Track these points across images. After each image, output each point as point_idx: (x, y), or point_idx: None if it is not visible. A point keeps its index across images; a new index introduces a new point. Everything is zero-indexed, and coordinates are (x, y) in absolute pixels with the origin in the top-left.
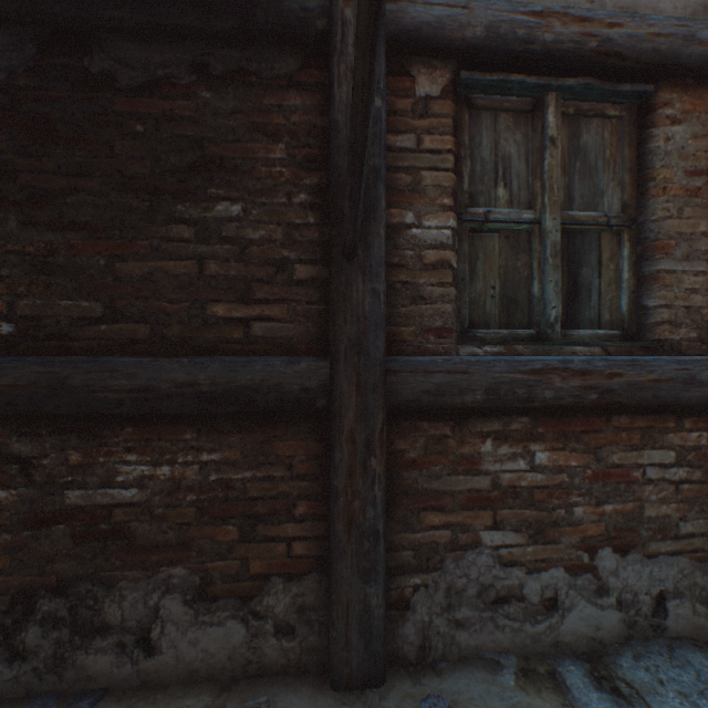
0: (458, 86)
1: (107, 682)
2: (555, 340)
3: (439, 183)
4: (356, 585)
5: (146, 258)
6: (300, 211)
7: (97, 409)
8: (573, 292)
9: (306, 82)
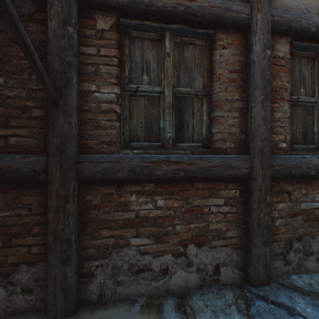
0: (121, 26)
1: None
2: (169, 147)
3: (109, 71)
4: (60, 267)
5: None
6: (36, 83)
7: None
8: (180, 125)
9: (39, 19)
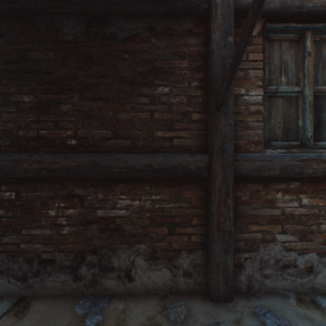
0: (264, 31)
1: (113, 291)
2: (310, 146)
3: (256, 75)
4: (221, 255)
5: (129, 112)
6: (194, 90)
7: (111, 176)
8: (318, 124)
9: (197, 32)
